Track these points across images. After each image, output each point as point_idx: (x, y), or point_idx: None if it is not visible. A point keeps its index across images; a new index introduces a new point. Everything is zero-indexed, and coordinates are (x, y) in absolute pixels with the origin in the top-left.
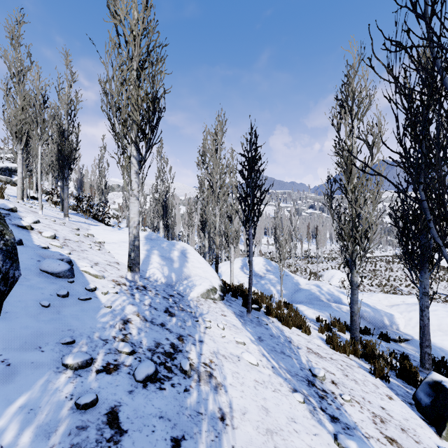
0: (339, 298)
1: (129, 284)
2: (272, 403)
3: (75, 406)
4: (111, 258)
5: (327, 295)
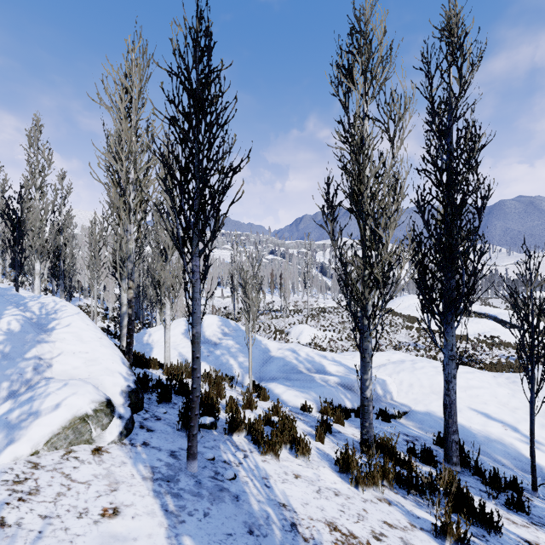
0: (321, 366)
1: None
2: None
3: None
4: None
5: (307, 363)
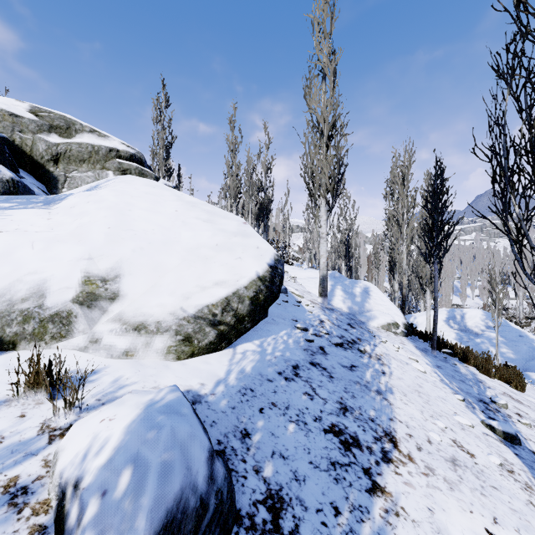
0: None
1: (320, 305)
2: (428, 387)
3: (305, 340)
4: (304, 289)
5: None
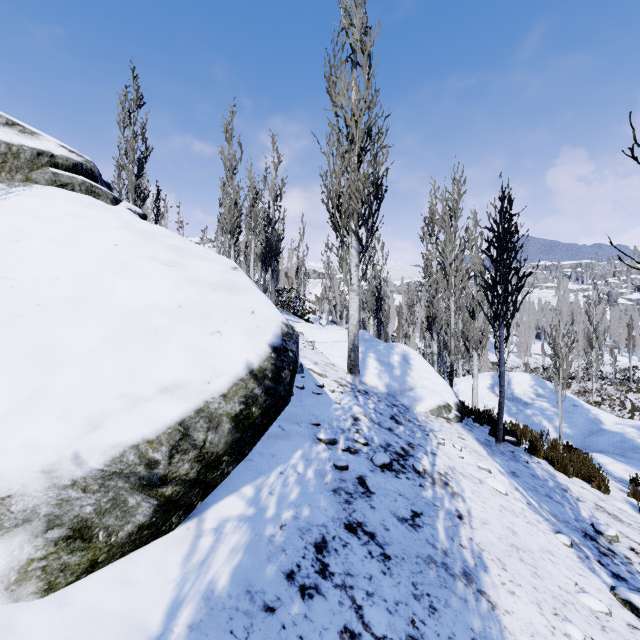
0: None
1: (351, 386)
2: (522, 530)
3: (334, 466)
4: (326, 359)
5: None
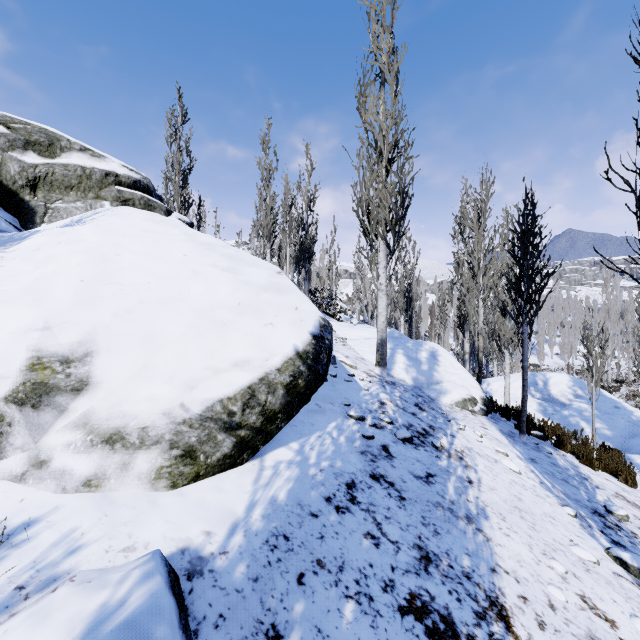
0: None
1: (379, 377)
2: (529, 499)
3: (362, 436)
4: (356, 354)
5: None
